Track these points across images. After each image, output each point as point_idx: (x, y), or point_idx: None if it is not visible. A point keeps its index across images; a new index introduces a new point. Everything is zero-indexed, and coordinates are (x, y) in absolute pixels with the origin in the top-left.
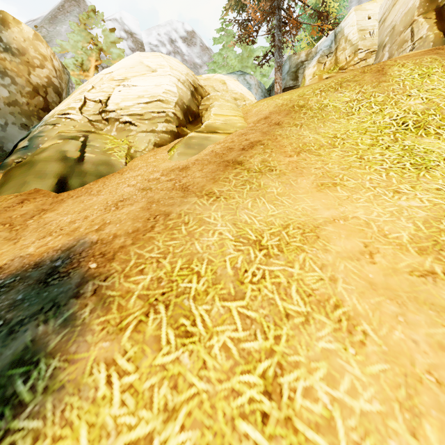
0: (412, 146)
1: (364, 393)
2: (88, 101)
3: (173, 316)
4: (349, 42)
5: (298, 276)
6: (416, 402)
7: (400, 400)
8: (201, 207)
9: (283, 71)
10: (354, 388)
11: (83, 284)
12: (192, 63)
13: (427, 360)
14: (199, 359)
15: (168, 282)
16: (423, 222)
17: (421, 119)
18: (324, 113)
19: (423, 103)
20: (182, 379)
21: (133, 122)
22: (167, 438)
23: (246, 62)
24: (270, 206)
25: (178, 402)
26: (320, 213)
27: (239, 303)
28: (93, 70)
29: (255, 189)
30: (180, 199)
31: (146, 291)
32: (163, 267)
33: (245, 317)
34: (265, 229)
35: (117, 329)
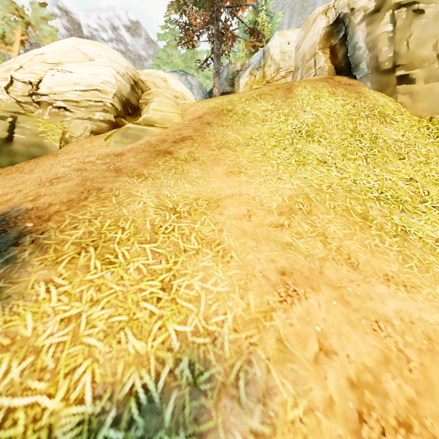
0: (301, 149)
1: (222, 284)
2: (16, 81)
3: (100, 253)
4: (273, 60)
5: (198, 229)
6: (248, 285)
7: (240, 285)
8: (131, 184)
9: (222, 76)
10: (216, 282)
11: (21, 237)
12: (136, 54)
13: (262, 267)
14: (118, 276)
15: (98, 234)
16: (288, 197)
17: (310, 130)
18: (246, 118)
19: (313, 118)
20: (105, 286)
21: (69, 108)
22: (92, 313)
23: (190, 63)
24: (188, 186)
25: (101, 297)
26: (224, 191)
27: (152, 245)
28: (18, 45)
29: (179, 173)
30: (113, 178)
31: (79, 240)
32: (94, 225)
33: (155, 252)
34: (181, 200)
35: (54, 263)
